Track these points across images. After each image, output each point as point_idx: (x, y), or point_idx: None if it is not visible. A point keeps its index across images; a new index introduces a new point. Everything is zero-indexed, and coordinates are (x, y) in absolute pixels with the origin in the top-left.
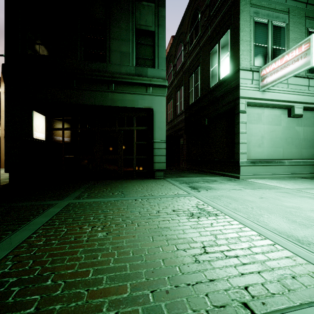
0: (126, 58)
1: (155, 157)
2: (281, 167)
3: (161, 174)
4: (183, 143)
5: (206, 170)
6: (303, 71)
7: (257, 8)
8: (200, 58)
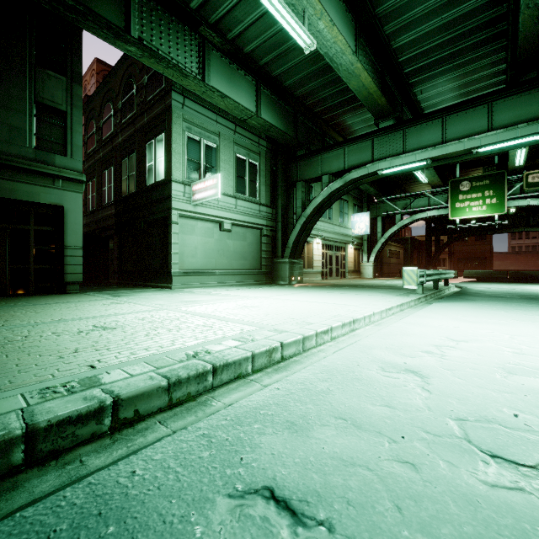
0: (20, 136)
1: (68, 266)
2: (213, 276)
3: (77, 288)
4: (114, 248)
5: (142, 284)
6: (232, 191)
7: (190, 124)
8: (136, 143)
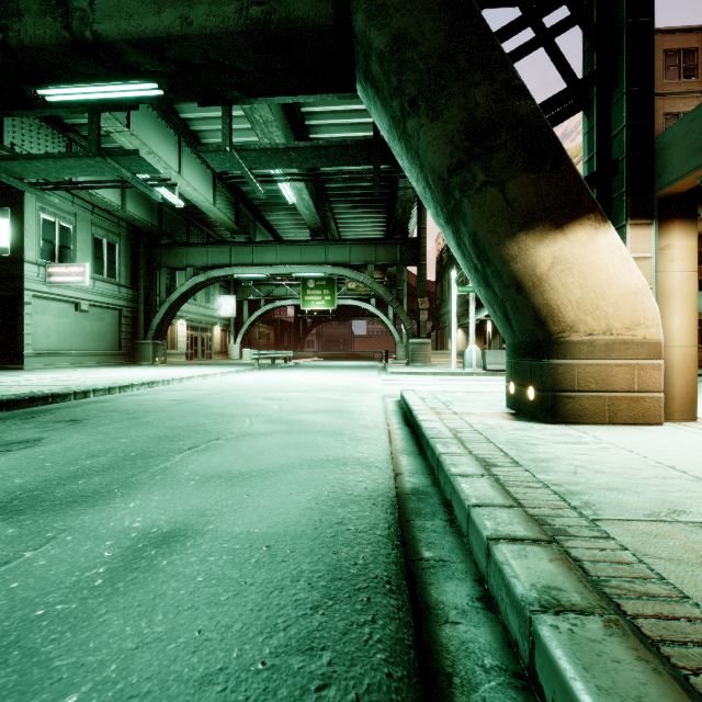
0: None
1: None
2: (69, 357)
3: None
4: None
5: None
6: (90, 272)
7: (44, 204)
8: None
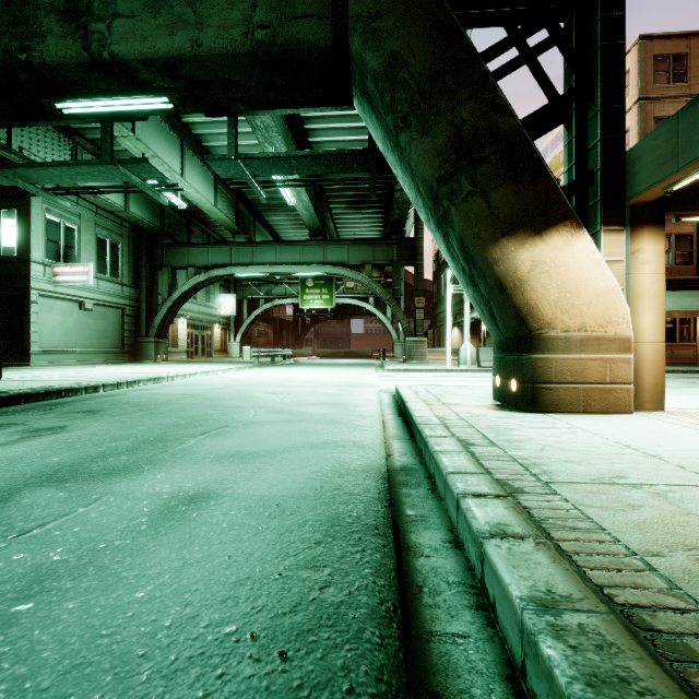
0: None
1: None
2: (74, 355)
3: None
4: None
5: None
6: (94, 272)
7: (50, 206)
8: None
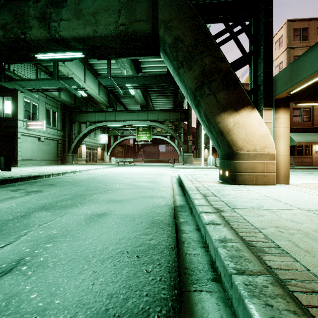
0: None
1: None
2: (36, 161)
3: None
4: None
5: None
6: (45, 124)
7: (26, 95)
8: None
